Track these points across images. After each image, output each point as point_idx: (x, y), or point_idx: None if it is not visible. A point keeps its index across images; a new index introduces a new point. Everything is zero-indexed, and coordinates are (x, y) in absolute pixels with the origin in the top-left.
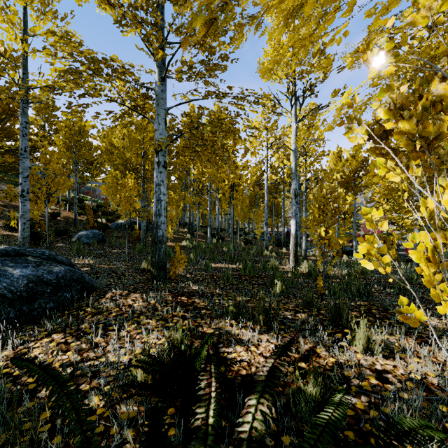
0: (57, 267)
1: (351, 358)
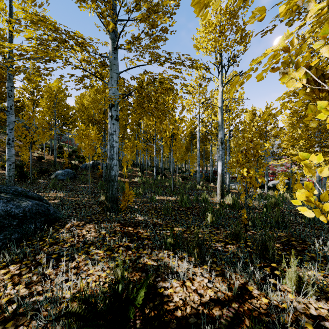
0: (25, 202)
1: (284, 299)
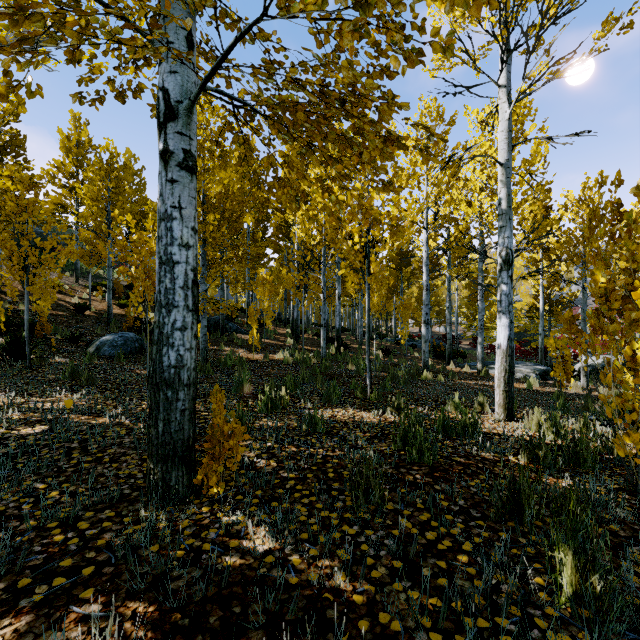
0: None
1: None
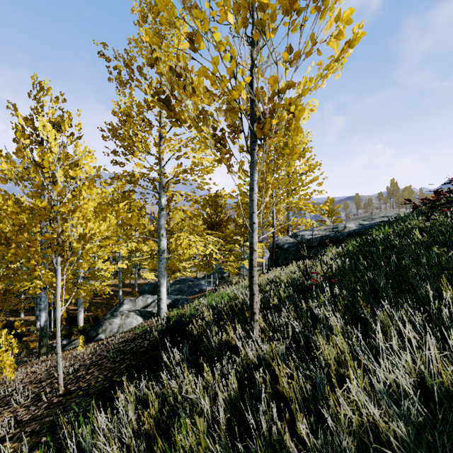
0: None
1: None
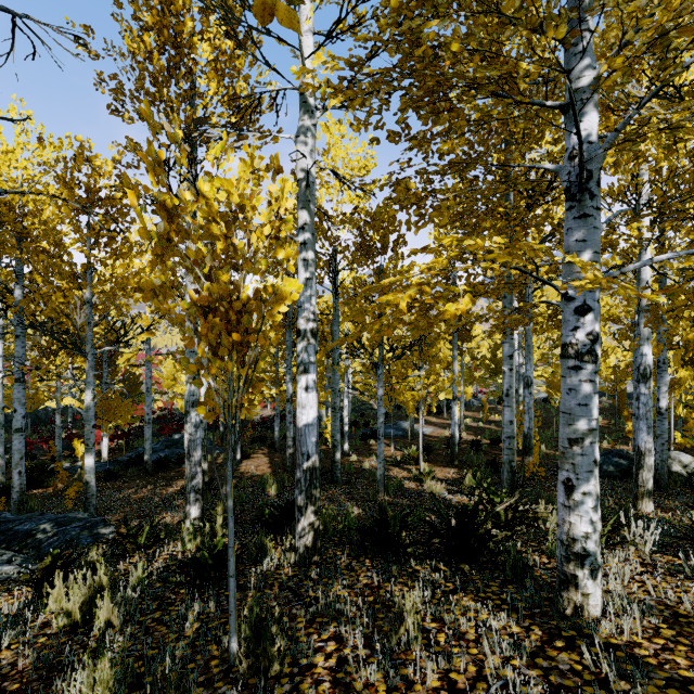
0: None
1: None
